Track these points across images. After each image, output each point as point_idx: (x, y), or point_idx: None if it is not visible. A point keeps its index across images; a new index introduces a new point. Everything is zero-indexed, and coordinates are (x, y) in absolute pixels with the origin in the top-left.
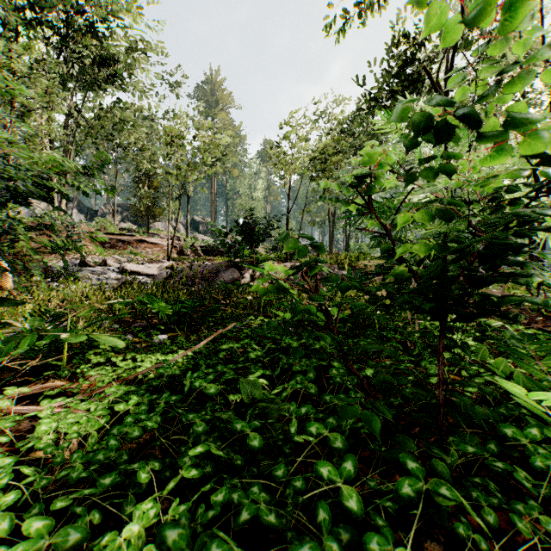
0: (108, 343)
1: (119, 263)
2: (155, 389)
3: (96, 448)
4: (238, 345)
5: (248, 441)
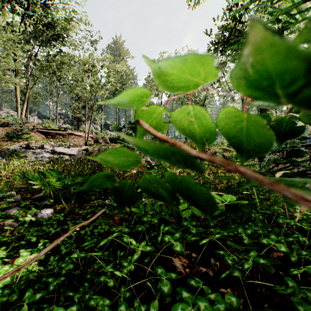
0: None
1: (52, 147)
2: None
3: None
4: (97, 253)
5: None
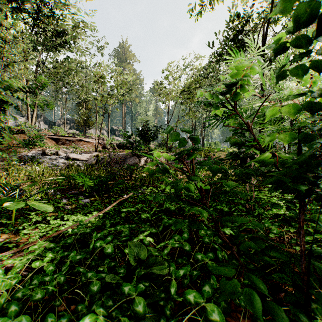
0: (39, 208)
1: (66, 153)
2: (70, 244)
3: (6, 306)
4: (134, 209)
5: (133, 305)
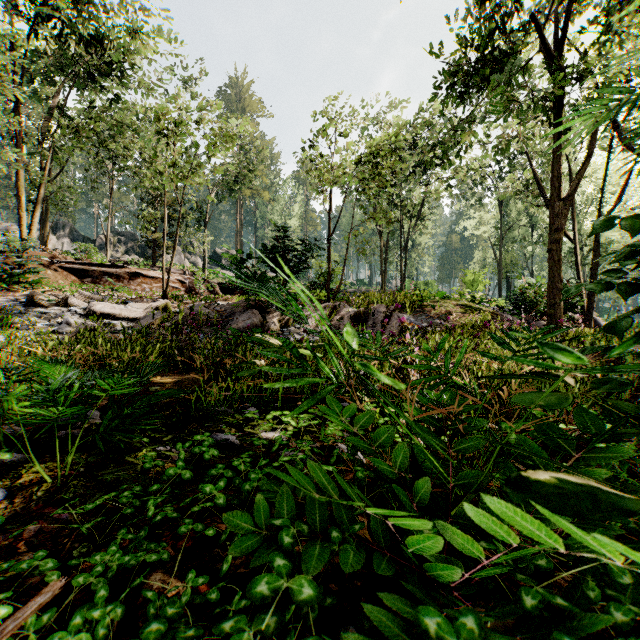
0: None
1: (88, 301)
2: None
3: None
4: None
5: None
